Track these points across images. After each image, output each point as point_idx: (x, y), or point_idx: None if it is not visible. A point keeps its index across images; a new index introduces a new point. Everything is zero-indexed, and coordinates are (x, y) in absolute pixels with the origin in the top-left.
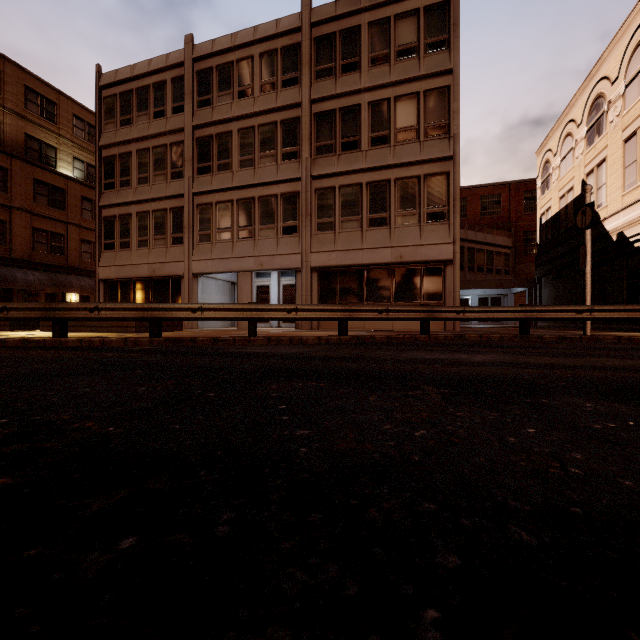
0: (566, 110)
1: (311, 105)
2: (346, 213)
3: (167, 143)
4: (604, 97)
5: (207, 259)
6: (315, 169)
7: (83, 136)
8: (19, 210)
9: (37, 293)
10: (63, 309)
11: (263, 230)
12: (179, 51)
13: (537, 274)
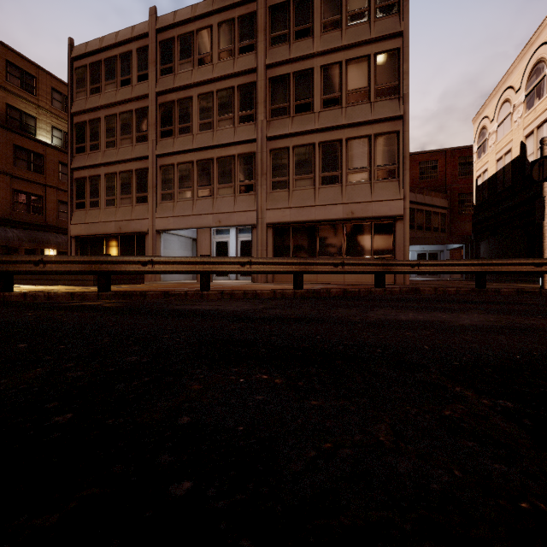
0: (504, 78)
1: (266, 70)
2: (299, 172)
3: (133, 109)
4: (545, 61)
5: (169, 216)
6: (270, 130)
7: (61, 107)
8: None
9: (17, 249)
10: (7, 262)
11: (221, 189)
12: (143, 23)
13: (473, 231)
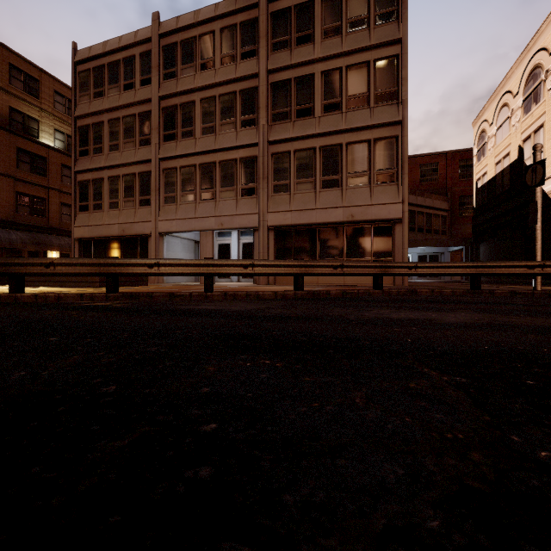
0: (502, 82)
1: (268, 75)
2: (300, 175)
3: (136, 113)
4: (542, 67)
5: (172, 219)
6: (272, 135)
7: (63, 110)
8: (3, 176)
9: (20, 251)
10: (19, 264)
11: (223, 192)
12: (146, 28)
13: (473, 234)
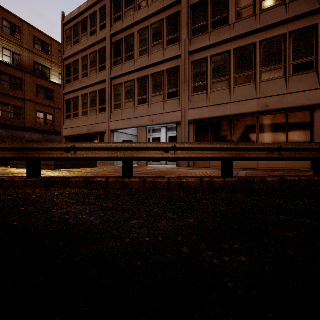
0: None
1: None
2: (216, 76)
3: (97, 50)
4: None
5: (119, 120)
6: (191, 46)
7: None
8: (29, 101)
9: None
10: None
11: (154, 97)
12: None
13: None
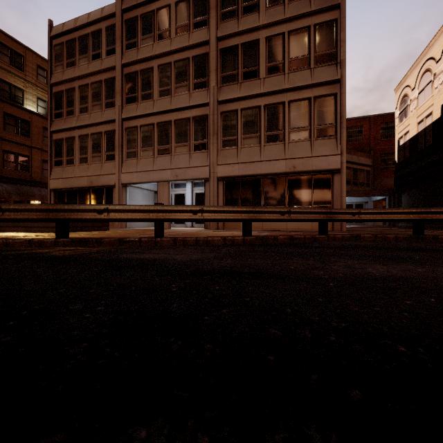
0: (425, 51)
1: (217, 42)
2: (247, 131)
3: (102, 79)
4: None
5: (133, 172)
6: (221, 95)
7: (45, 82)
8: None
9: (7, 200)
10: None
11: (178, 147)
12: (111, 5)
13: (395, 185)
